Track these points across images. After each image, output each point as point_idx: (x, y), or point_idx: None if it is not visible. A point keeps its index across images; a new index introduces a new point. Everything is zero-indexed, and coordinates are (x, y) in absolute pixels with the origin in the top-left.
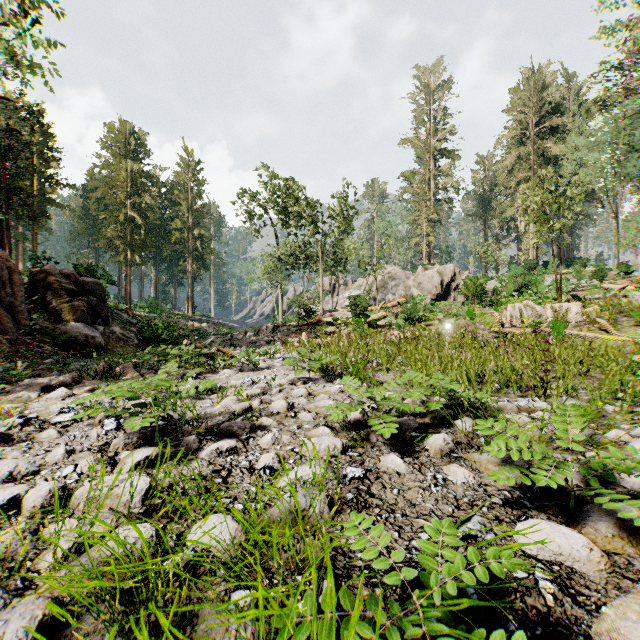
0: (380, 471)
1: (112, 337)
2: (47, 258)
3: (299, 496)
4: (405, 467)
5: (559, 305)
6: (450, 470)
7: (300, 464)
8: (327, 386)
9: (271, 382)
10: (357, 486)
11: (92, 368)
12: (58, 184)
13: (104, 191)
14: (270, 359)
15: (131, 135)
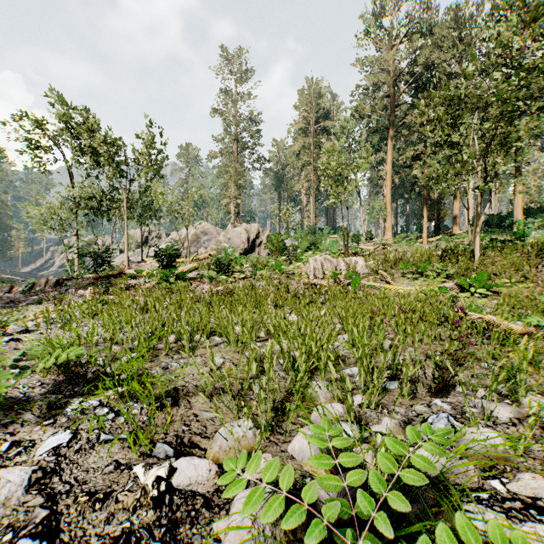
0: None
1: None
2: None
3: None
4: None
5: (349, 259)
6: None
7: None
8: (16, 450)
9: None
10: None
11: None
12: None
13: None
14: None
15: None
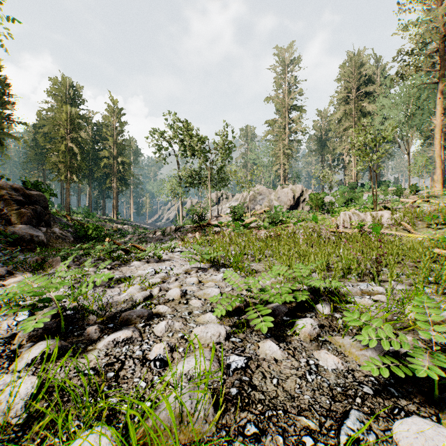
0: (259, 358)
1: (53, 236)
2: (1, 176)
3: (184, 397)
4: (281, 353)
5: (375, 213)
6: (320, 356)
7: (188, 353)
8: (213, 275)
9: (170, 272)
10: (240, 377)
11: (27, 261)
12: (13, 121)
13: (50, 128)
14: (171, 252)
15: (70, 87)
